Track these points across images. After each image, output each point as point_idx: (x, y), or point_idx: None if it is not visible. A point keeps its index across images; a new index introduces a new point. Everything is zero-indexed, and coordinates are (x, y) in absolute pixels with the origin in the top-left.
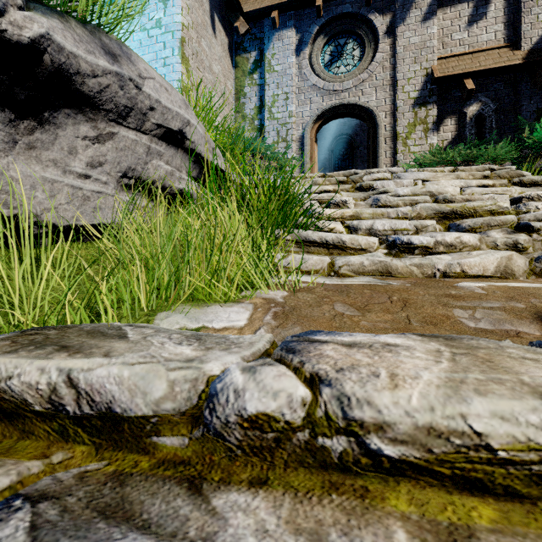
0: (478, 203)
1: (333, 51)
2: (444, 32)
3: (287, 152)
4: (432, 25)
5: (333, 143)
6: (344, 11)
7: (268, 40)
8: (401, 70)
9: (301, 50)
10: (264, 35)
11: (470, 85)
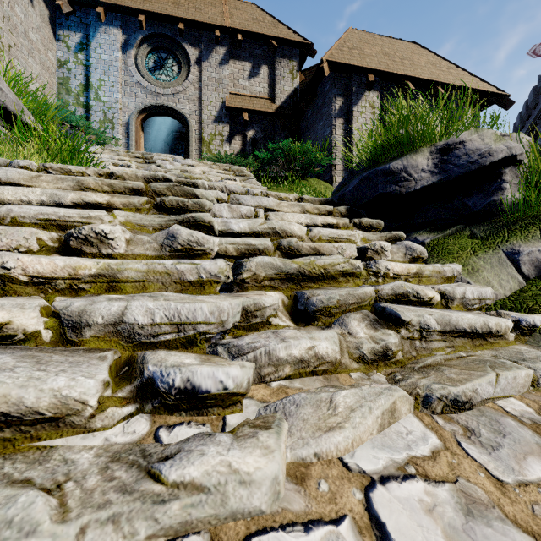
0: (199, 176)
1: (156, 60)
2: (234, 76)
3: (114, 133)
4: (226, 69)
5: (169, 137)
6: (164, 32)
7: (95, 29)
8: (206, 93)
9: (127, 49)
10: (90, 23)
11: (246, 117)
